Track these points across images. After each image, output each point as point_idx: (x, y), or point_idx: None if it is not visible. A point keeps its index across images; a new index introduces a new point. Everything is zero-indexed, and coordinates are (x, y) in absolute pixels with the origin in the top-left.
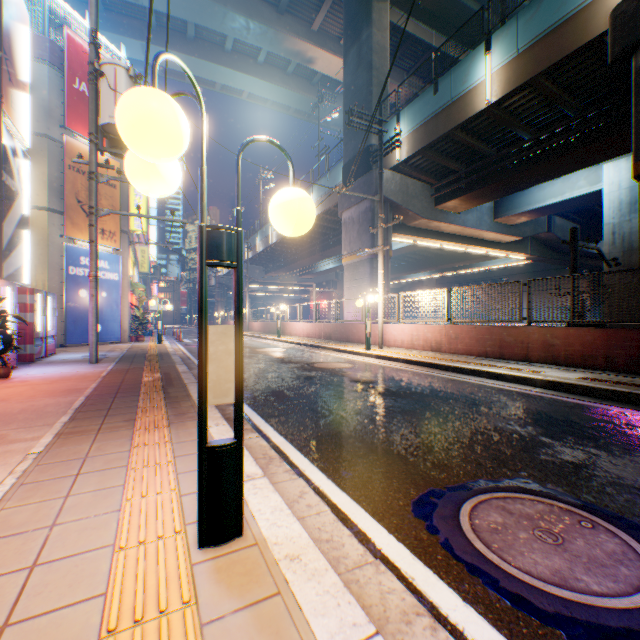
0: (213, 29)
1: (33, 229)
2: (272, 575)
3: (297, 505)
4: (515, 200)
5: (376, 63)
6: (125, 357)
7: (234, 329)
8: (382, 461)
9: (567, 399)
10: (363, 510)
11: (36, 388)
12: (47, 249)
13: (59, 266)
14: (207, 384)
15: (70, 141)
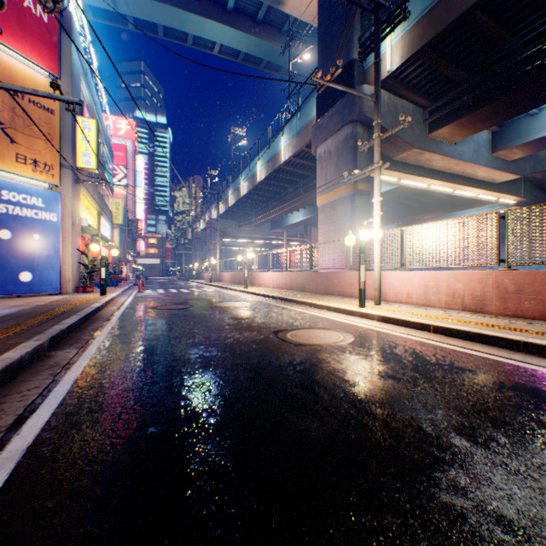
0: None
1: None
2: None
3: None
4: (522, 127)
5: None
6: None
7: None
8: None
9: None
10: None
11: None
12: None
13: None
14: None
15: None
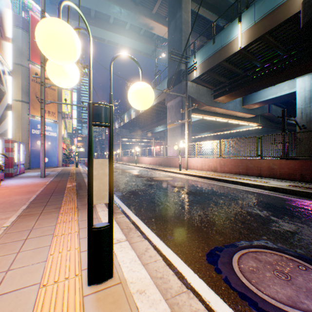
0: (103, 13)
1: (14, 111)
2: (129, 303)
3: (144, 256)
4: (252, 97)
5: (184, 29)
6: (59, 174)
7: (108, 161)
8: (189, 230)
9: (282, 196)
10: (180, 259)
11: (12, 190)
12: (21, 121)
13: (27, 129)
14: (92, 192)
15: (32, 67)
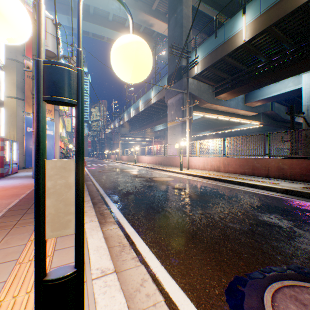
0: (102, 9)
1: (8, 108)
2: None
3: (138, 295)
4: (255, 94)
5: (184, 24)
6: None
7: (74, 163)
8: (197, 249)
9: (298, 200)
10: (189, 300)
11: None
12: (15, 118)
13: (22, 127)
14: (44, 218)
15: (28, 63)
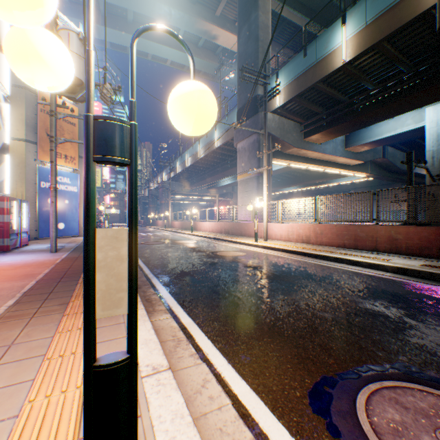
0: (146, 15)
1: (14, 154)
2: None
3: (200, 397)
4: (360, 134)
5: (261, 36)
6: (78, 247)
7: (127, 232)
8: (275, 344)
9: (414, 282)
10: (263, 403)
11: (1, 273)
12: (25, 169)
13: (33, 181)
14: (94, 295)
15: (41, 91)
